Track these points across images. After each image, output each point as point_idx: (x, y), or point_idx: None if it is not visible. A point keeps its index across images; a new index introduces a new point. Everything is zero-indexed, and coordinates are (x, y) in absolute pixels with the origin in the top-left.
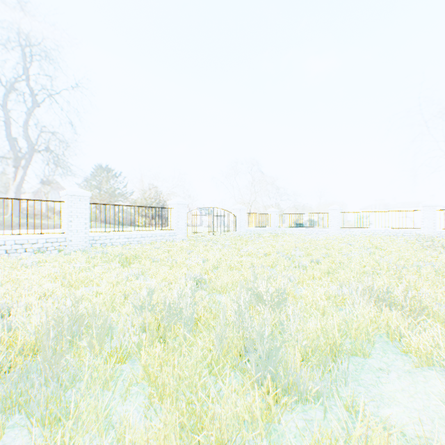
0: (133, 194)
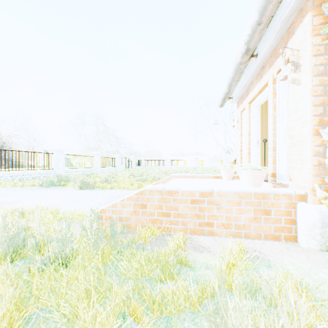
0: (16, 140)
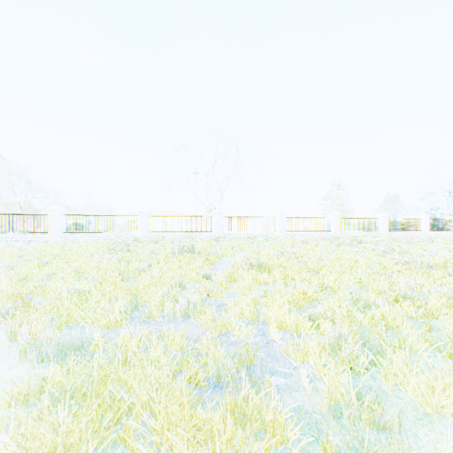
0: None
